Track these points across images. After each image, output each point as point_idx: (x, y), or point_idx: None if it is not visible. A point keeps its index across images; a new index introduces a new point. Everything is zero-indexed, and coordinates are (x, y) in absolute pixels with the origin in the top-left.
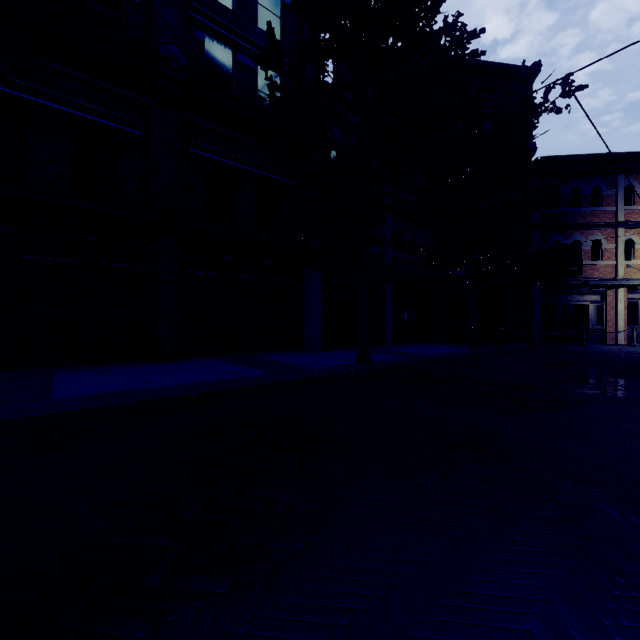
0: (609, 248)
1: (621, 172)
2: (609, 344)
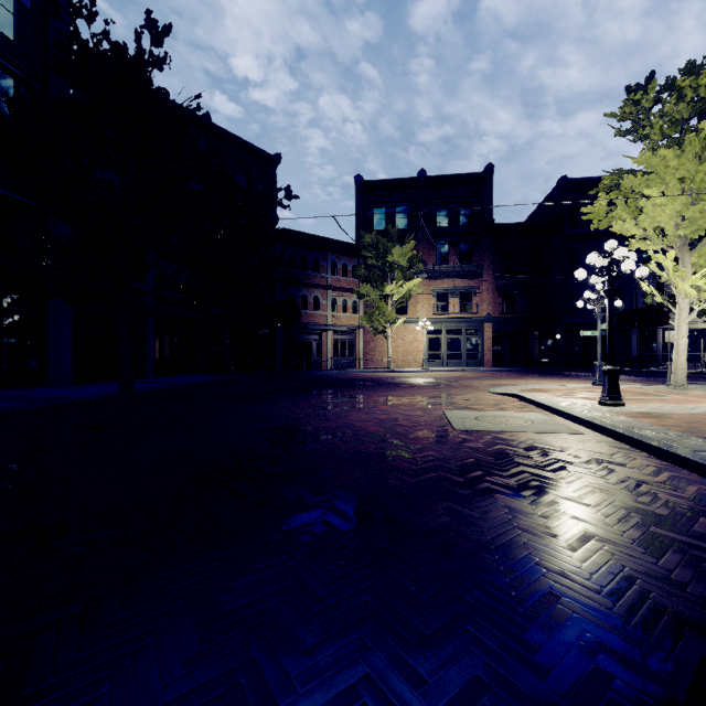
0: (324, 303)
1: (330, 251)
2: (323, 370)
